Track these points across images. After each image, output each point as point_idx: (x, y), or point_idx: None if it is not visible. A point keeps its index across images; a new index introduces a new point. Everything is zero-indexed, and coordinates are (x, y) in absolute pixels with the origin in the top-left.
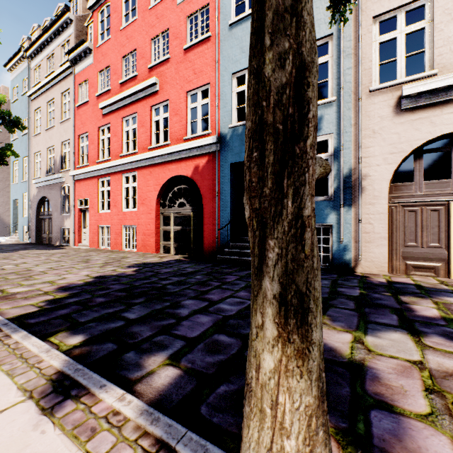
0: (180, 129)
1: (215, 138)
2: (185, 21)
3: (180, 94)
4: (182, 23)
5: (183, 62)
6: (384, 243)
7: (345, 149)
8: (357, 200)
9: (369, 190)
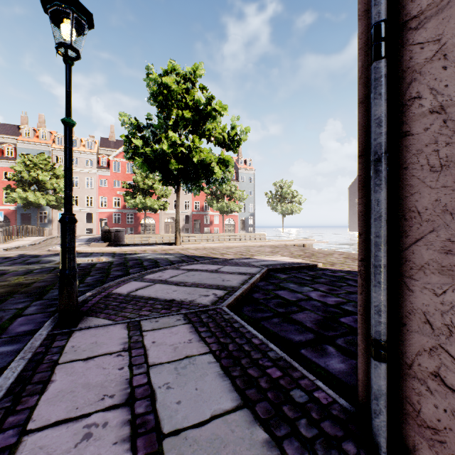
0: (1, 201)
1: (16, 207)
2: (3, 172)
3: (0, 191)
4: (2, 172)
5: (2, 183)
6: (57, 230)
7: (50, 214)
8: (52, 223)
9: (54, 222)
